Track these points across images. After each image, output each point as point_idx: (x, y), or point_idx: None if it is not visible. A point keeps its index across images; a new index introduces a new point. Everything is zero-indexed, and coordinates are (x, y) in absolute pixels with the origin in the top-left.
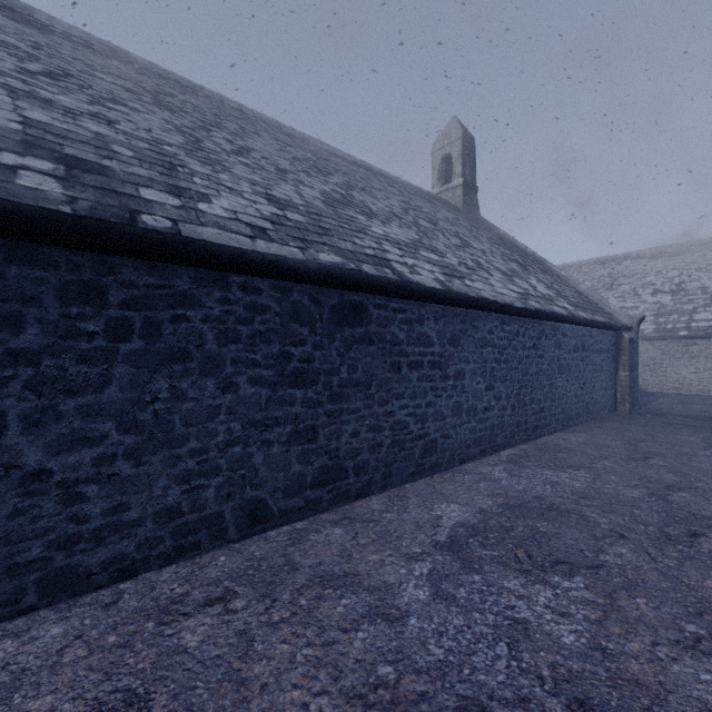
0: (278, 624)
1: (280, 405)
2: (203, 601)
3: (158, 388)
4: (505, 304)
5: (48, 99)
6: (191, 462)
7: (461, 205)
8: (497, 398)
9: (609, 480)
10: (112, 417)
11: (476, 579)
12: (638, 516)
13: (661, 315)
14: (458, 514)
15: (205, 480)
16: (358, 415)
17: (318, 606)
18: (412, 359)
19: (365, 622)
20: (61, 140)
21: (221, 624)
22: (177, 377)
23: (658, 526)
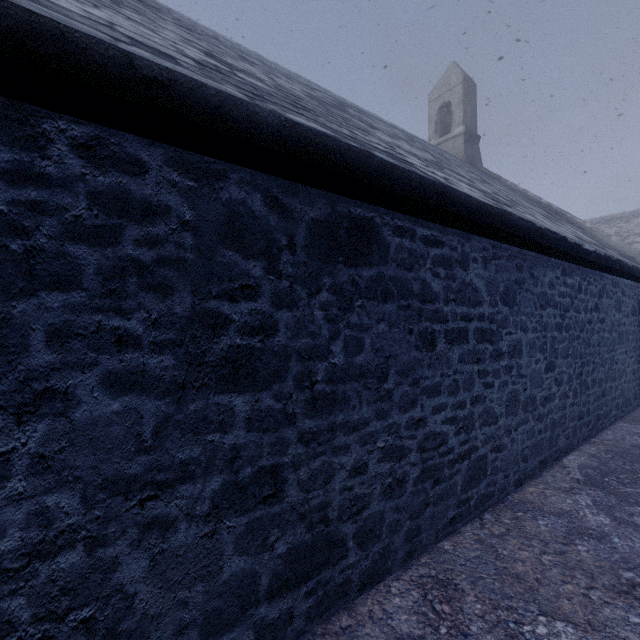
0: None
1: (195, 432)
2: None
3: None
4: (574, 243)
5: None
6: None
7: (462, 155)
8: (558, 382)
9: None
10: None
11: None
12: None
13: None
14: None
15: None
16: (364, 432)
17: None
18: (451, 327)
19: None
20: None
21: None
22: None
23: None
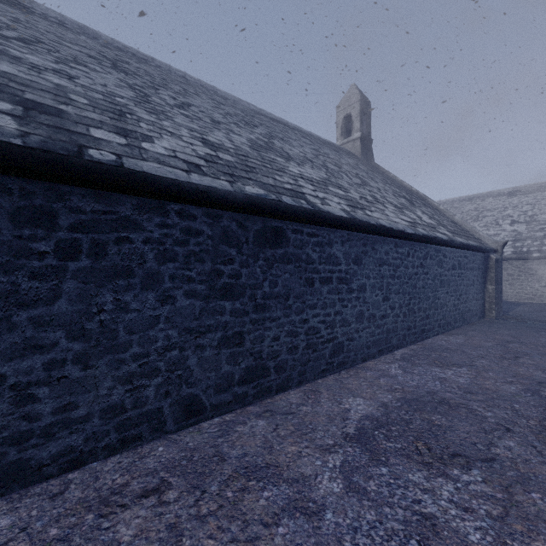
0: (206, 517)
1: (212, 315)
2: (139, 492)
3: (104, 301)
4: (399, 230)
5: (17, 56)
6: (134, 365)
7: (359, 153)
8: (392, 308)
9: (488, 376)
10: (62, 327)
11: (384, 471)
12: (518, 410)
13: (518, 240)
14: (364, 407)
15: (146, 380)
16: (278, 322)
17: (243, 499)
18: (323, 276)
19: (285, 516)
20: (23, 88)
21: (154, 517)
22: (121, 291)
23: (537, 420)
